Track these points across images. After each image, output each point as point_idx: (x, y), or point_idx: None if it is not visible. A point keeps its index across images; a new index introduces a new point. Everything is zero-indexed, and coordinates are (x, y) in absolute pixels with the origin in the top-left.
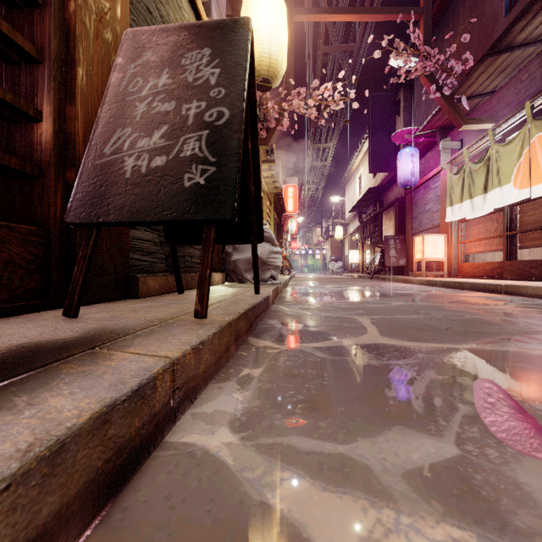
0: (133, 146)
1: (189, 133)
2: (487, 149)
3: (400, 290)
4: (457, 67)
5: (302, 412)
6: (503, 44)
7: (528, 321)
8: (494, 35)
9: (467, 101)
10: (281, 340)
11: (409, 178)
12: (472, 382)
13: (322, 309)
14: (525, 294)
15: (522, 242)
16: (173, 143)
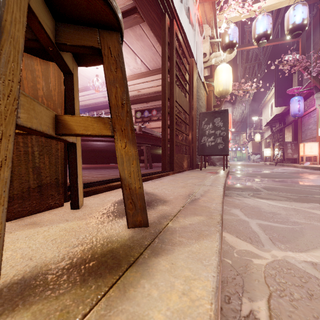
0: (207, 140)
1: (218, 137)
2: None
3: (284, 170)
4: (318, 64)
5: (242, 181)
6: None
7: (312, 177)
8: None
9: None
10: (236, 177)
11: (297, 113)
12: (271, 181)
13: (245, 174)
14: None
15: None
16: (215, 140)
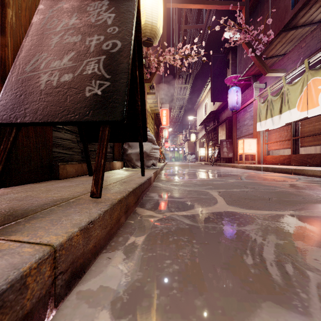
0: (47, 66)
1: (90, 57)
2: (281, 88)
3: (231, 172)
4: (264, 38)
5: (179, 287)
6: (292, 24)
7: (317, 192)
8: (285, 20)
9: (270, 59)
10: (159, 210)
11: (235, 105)
12: (307, 246)
13: (185, 185)
14: (306, 174)
15: (302, 143)
16: (78, 64)
